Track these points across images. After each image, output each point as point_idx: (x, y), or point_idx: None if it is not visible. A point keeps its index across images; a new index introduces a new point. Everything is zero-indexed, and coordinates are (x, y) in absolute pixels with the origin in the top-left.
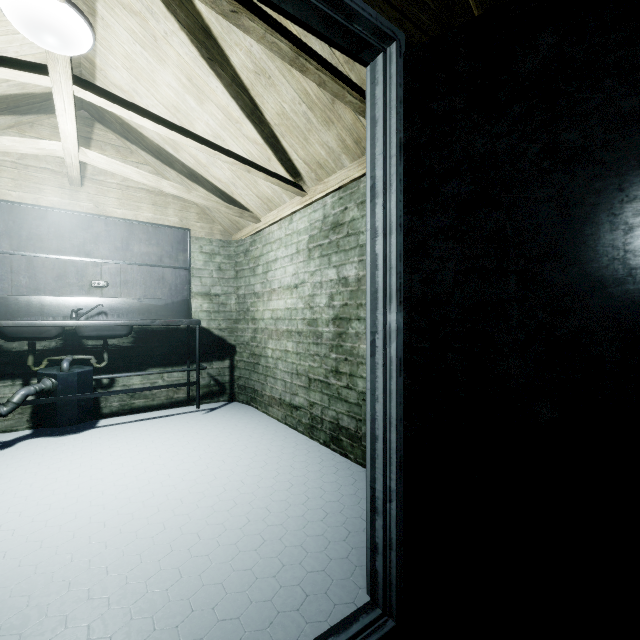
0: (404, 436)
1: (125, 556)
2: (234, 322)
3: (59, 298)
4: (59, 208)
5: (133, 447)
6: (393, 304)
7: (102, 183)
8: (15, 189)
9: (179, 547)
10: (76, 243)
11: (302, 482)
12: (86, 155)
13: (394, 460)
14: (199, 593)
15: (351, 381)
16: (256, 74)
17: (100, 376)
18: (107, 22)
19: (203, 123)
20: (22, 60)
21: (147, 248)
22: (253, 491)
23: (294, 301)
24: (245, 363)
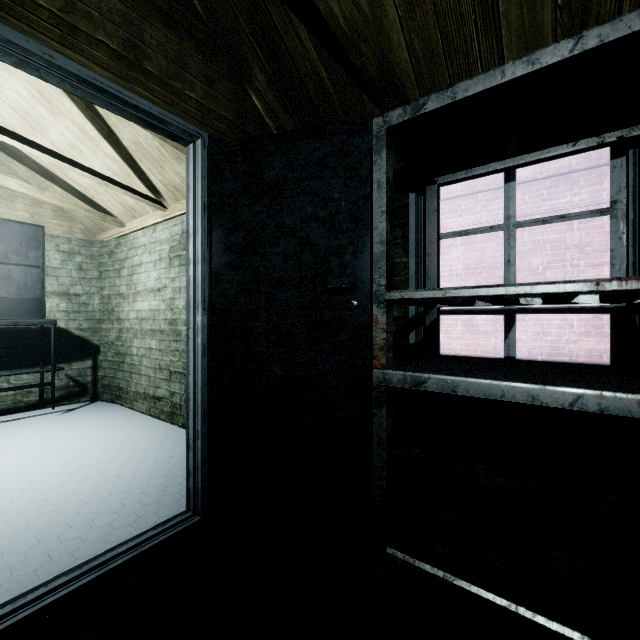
0: (208, 396)
1: None
2: (98, 322)
3: None
4: None
5: None
6: (199, 310)
7: None
8: None
9: (27, 510)
10: None
11: (154, 455)
12: None
13: (200, 412)
14: (46, 532)
15: None
16: None
17: None
18: None
19: (57, 132)
20: None
21: None
22: (106, 466)
23: (157, 303)
24: (110, 362)
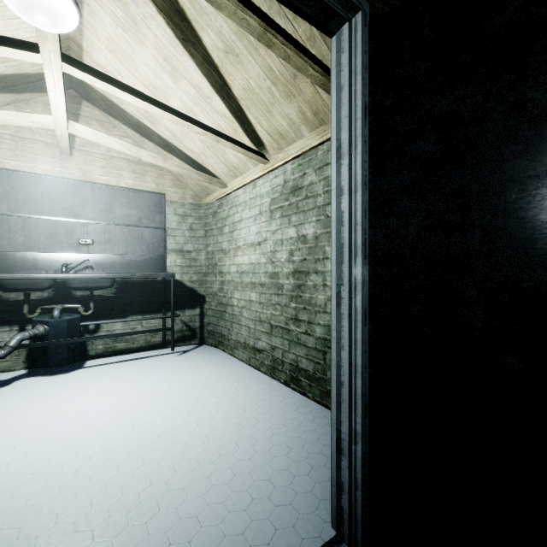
0: (369, 382)
1: (108, 489)
2: (204, 275)
3: (51, 254)
4: (51, 175)
5: (115, 386)
6: (358, 258)
7: (89, 153)
8: (12, 158)
9: (157, 480)
10: (66, 206)
11: (266, 419)
12: (74, 127)
13: (359, 405)
14: (176, 526)
15: (309, 328)
16: (225, 53)
17: (87, 323)
18: (92, 8)
19: (177, 99)
20: (16, 39)
21: (128, 210)
22: (223, 427)
23: (257, 257)
24: (213, 311)
